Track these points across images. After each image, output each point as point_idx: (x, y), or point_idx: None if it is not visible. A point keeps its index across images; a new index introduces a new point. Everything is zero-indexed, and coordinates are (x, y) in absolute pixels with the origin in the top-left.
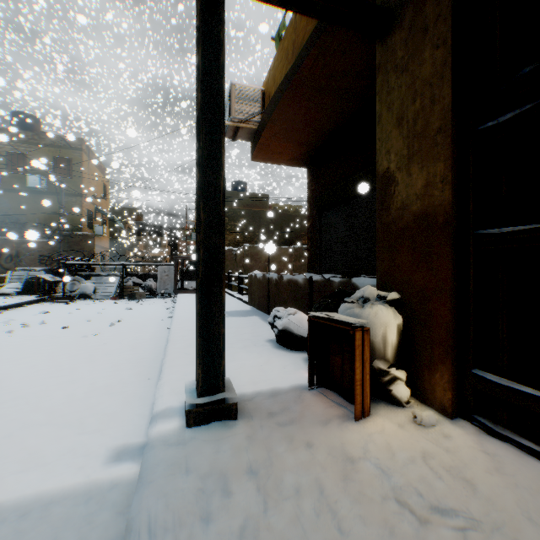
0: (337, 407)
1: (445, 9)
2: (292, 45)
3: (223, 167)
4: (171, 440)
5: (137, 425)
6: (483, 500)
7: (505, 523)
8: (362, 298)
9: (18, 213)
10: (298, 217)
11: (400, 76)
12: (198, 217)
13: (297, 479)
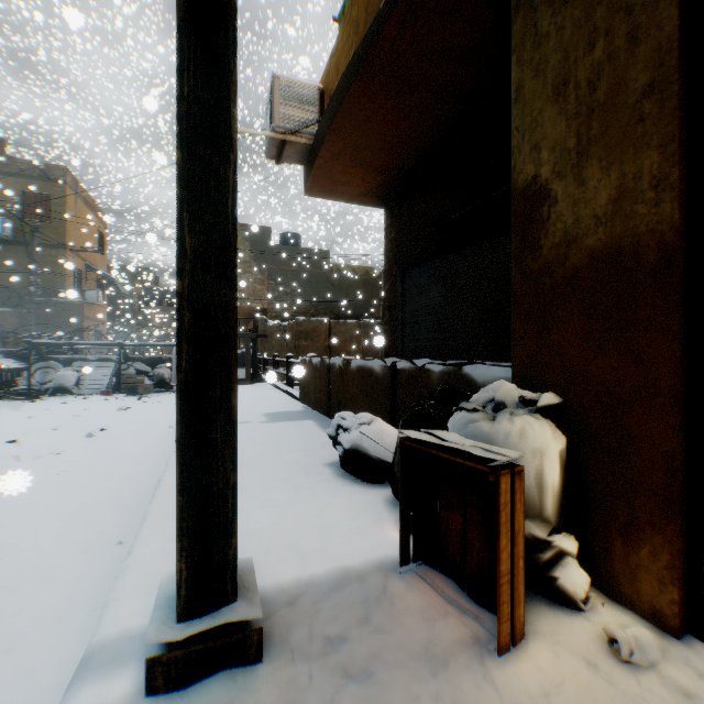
0: (457, 617)
1: None
2: (364, 12)
3: (233, 144)
4: None
5: (65, 661)
6: None
7: None
8: (491, 402)
9: None
10: (369, 281)
11: (560, 10)
12: (179, 243)
13: None
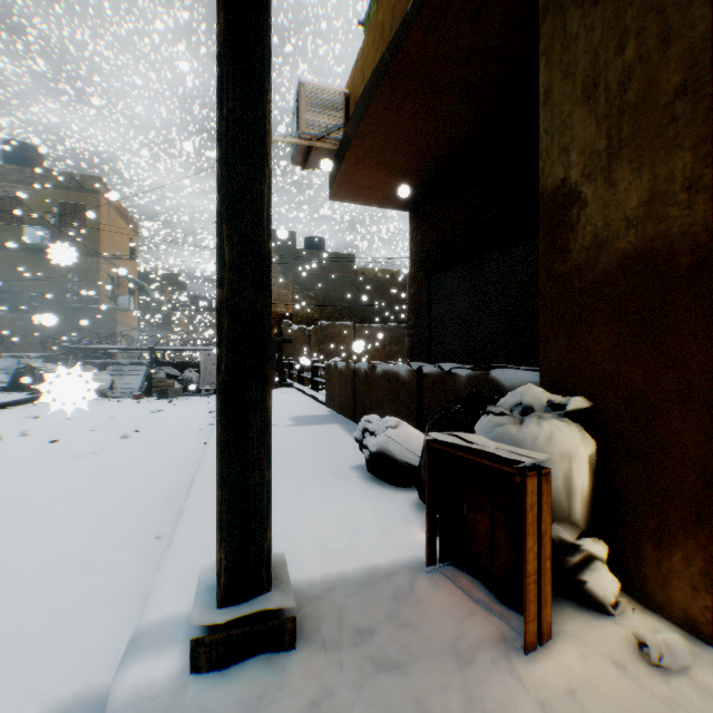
0: (484, 616)
1: None
2: (390, 16)
3: (268, 159)
4: (153, 711)
5: (113, 643)
6: None
7: None
8: (519, 406)
9: (12, 278)
10: (394, 285)
11: (590, 11)
12: (219, 254)
13: None
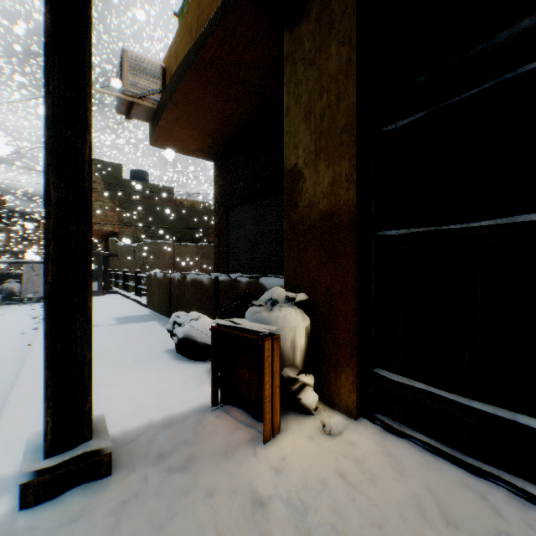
0: (244, 429)
1: (350, 7)
2: (196, 22)
3: (89, 128)
4: None
5: None
6: (397, 519)
7: None
8: (270, 300)
9: None
10: (205, 213)
11: (308, 69)
12: (47, 194)
13: None
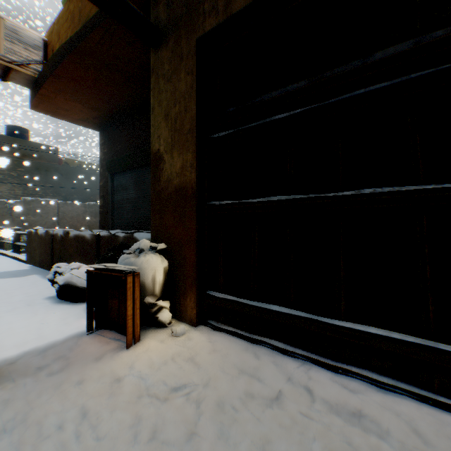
0: (113, 343)
1: (192, 50)
2: (79, 12)
3: None
4: None
5: None
6: (203, 371)
7: (211, 379)
8: (138, 249)
9: None
10: (94, 175)
11: (167, 83)
12: None
13: (61, 416)
